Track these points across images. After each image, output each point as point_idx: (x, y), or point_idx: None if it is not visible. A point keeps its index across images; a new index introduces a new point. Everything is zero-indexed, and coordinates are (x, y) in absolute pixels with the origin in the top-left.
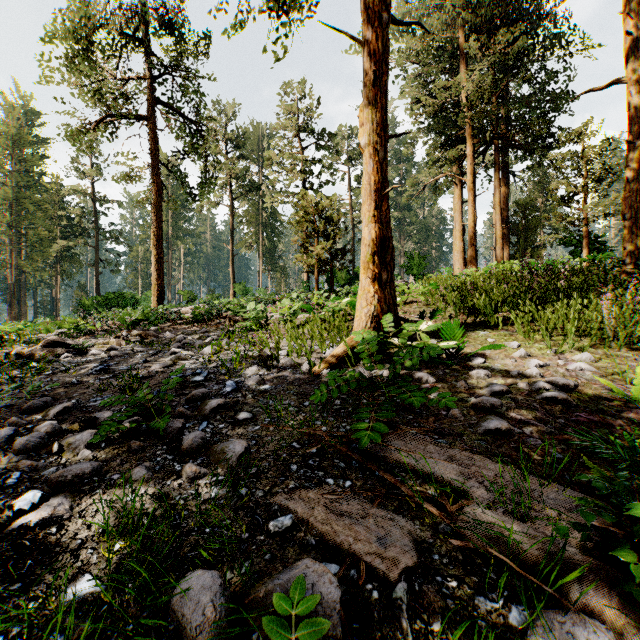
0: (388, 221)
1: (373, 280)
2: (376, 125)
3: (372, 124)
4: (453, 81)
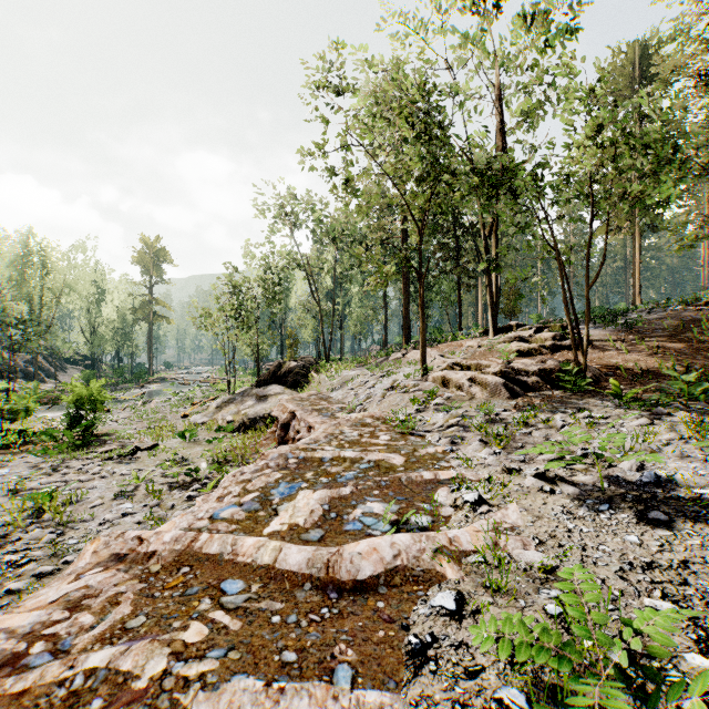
0: None
1: None
2: None
3: None
4: None
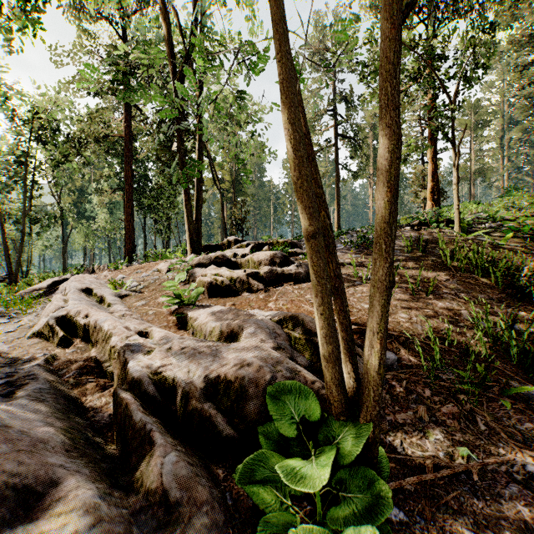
0: (437, 181)
1: (430, 200)
2: (432, 152)
3: (430, 152)
4: (527, 71)
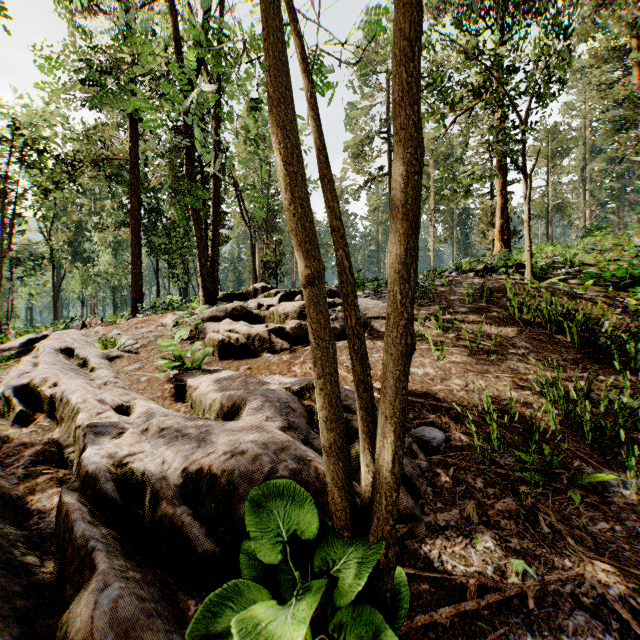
0: (507, 218)
1: (499, 241)
2: (501, 183)
3: (499, 183)
4: (611, 90)
